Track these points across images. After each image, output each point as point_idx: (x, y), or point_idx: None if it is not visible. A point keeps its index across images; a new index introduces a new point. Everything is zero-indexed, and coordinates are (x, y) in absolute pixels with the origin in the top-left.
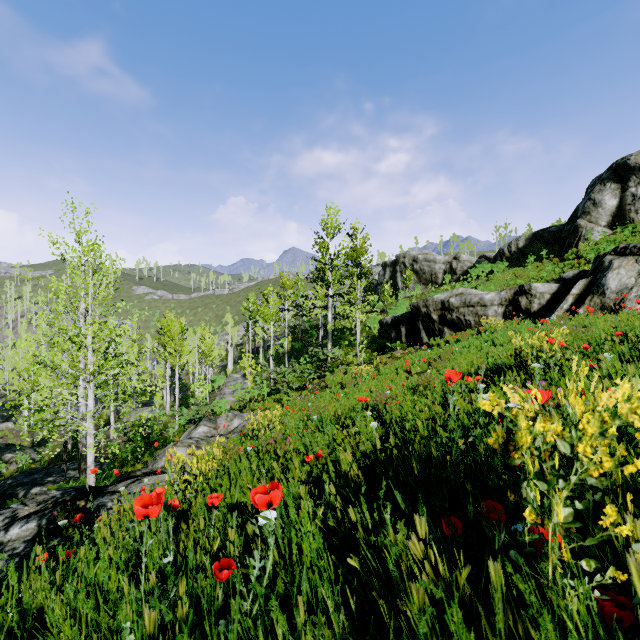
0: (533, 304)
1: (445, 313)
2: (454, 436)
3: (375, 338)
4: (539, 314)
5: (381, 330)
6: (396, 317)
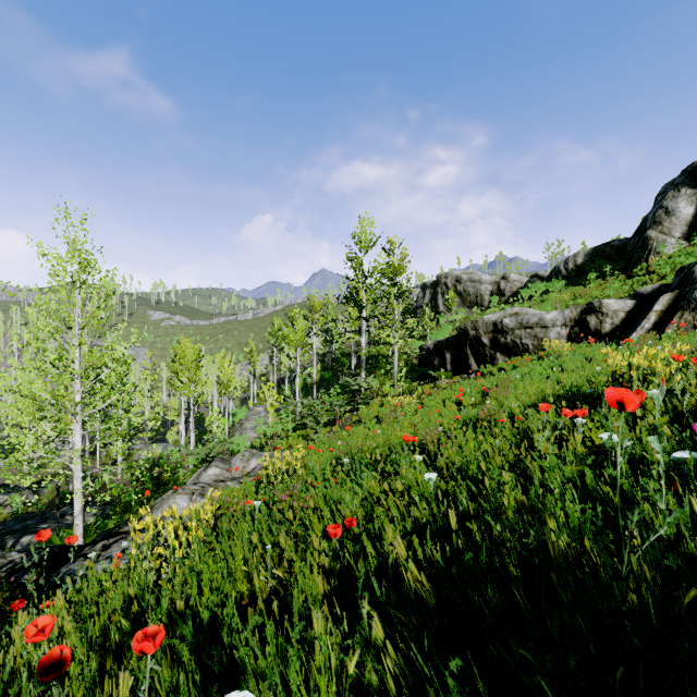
0: (604, 324)
1: (498, 336)
2: (626, 524)
3: (415, 366)
4: (612, 336)
5: (422, 357)
6: (440, 341)
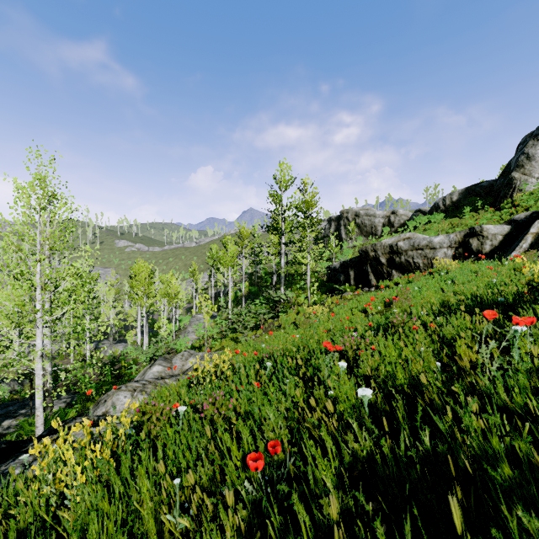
0: (485, 245)
1: (393, 256)
2: None
3: (324, 282)
4: (491, 255)
5: (329, 275)
6: (345, 261)
